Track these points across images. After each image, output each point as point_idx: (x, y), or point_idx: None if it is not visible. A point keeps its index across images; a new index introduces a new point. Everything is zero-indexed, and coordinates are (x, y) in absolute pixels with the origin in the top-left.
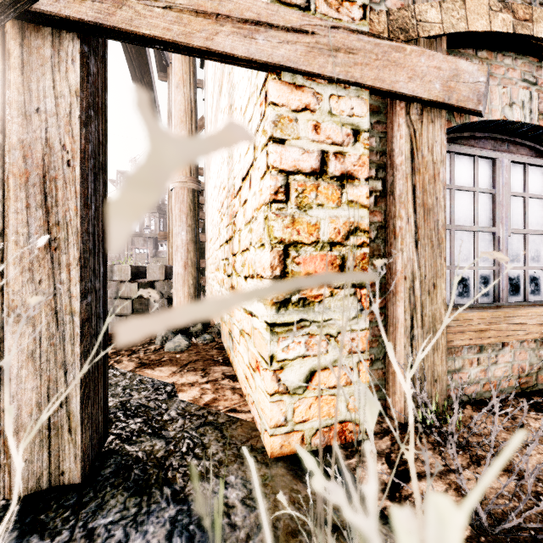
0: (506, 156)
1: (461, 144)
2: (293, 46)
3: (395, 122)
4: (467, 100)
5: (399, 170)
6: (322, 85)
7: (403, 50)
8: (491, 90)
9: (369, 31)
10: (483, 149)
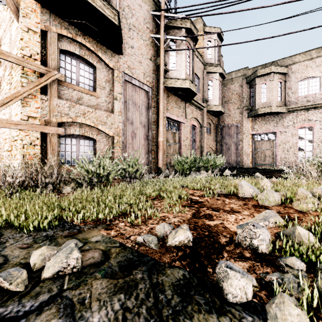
0: (78, 138)
1: (68, 136)
2: (25, 127)
3: (47, 136)
4: (61, 133)
5: (48, 143)
6: (31, 131)
7: (47, 127)
8: (70, 129)
9: (41, 123)
10: (73, 137)
